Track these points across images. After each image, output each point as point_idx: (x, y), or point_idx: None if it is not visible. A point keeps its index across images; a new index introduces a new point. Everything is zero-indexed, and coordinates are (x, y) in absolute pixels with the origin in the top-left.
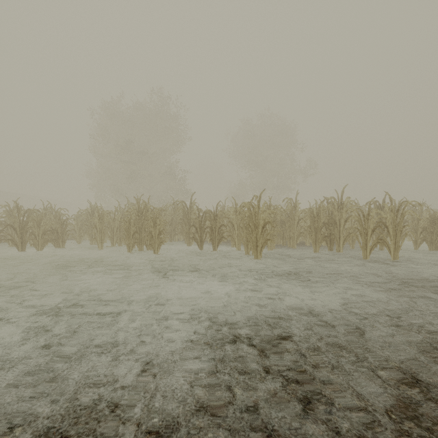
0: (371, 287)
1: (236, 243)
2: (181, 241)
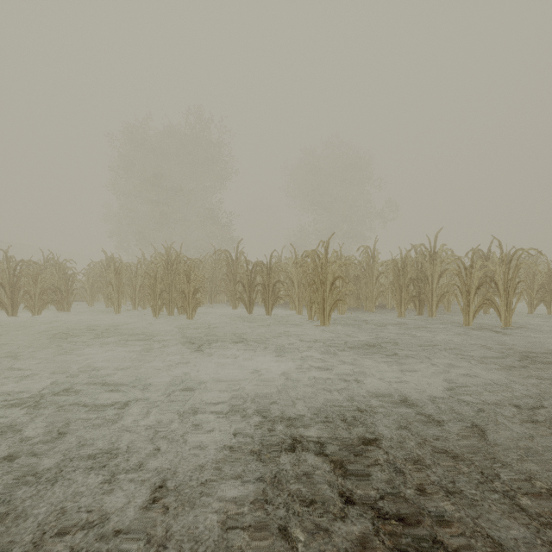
0: (483, 364)
1: (296, 306)
2: (225, 303)
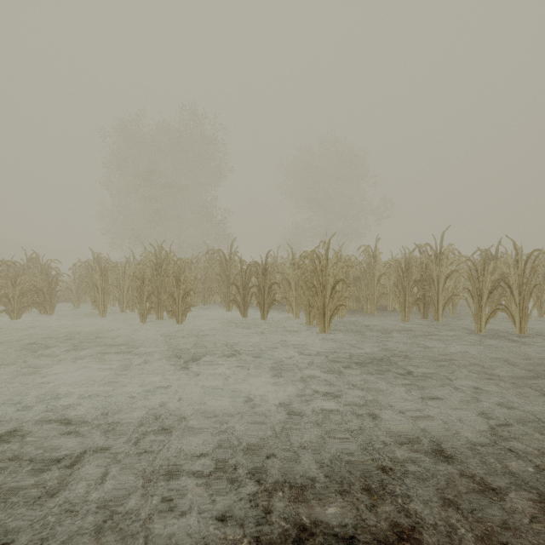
0: (514, 387)
1: (293, 309)
2: (218, 303)
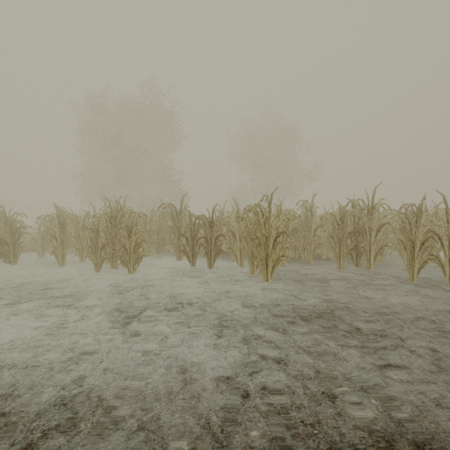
0: None
1: (238, 258)
2: (171, 252)
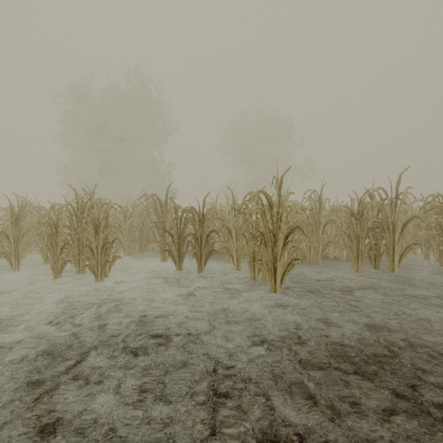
0: None
1: (234, 260)
2: (157, 251)
